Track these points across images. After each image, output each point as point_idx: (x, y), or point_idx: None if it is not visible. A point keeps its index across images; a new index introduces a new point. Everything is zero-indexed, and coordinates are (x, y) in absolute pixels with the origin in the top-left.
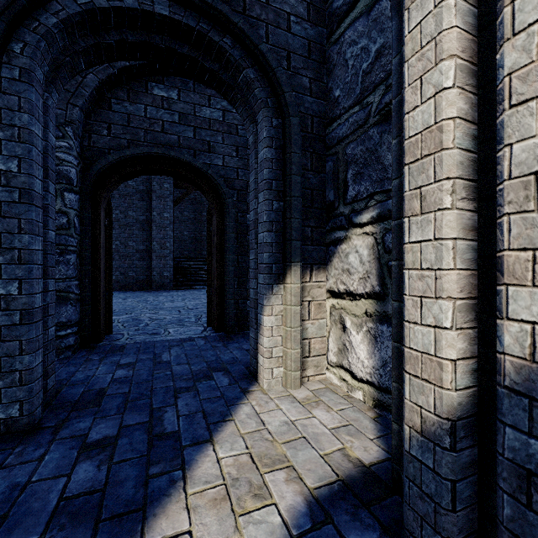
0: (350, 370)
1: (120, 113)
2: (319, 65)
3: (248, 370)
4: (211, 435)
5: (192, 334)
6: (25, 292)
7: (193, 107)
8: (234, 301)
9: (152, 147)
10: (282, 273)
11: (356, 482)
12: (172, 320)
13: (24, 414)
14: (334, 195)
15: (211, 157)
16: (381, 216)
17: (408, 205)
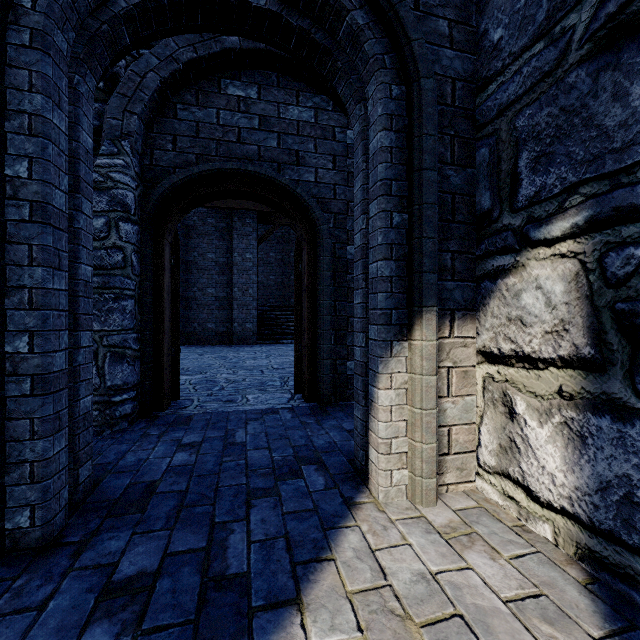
0: (523, 484)
1: (187, 122)
2: None
3: (352, 464)
4: (298, 590)
5: (275, 403)
6: (38, 349)
7: (277, 107)
8: (330, 361)
9: (226, 162)
10: (406, 324)
11: None
12: (253, 383)
13: (37, 523)
14: (490, 199)
15: (300, 171)
16: (596, 221)
17: None
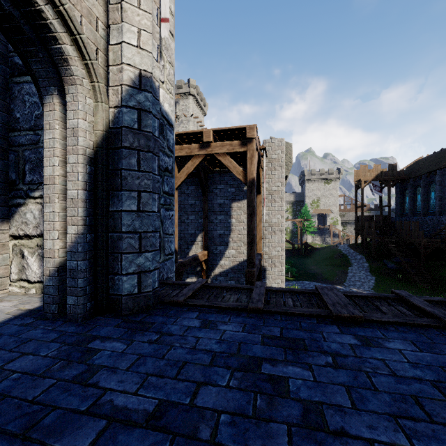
0: (27, 279)
1: None
2: (3, 90)
3: None
4: None
5: None
6: None
7: None
8: None
9: None
10: None
11: (25, 314)
12: None
13: None
14: (16, 176)
15: None
16: None
17: (45, 199)
